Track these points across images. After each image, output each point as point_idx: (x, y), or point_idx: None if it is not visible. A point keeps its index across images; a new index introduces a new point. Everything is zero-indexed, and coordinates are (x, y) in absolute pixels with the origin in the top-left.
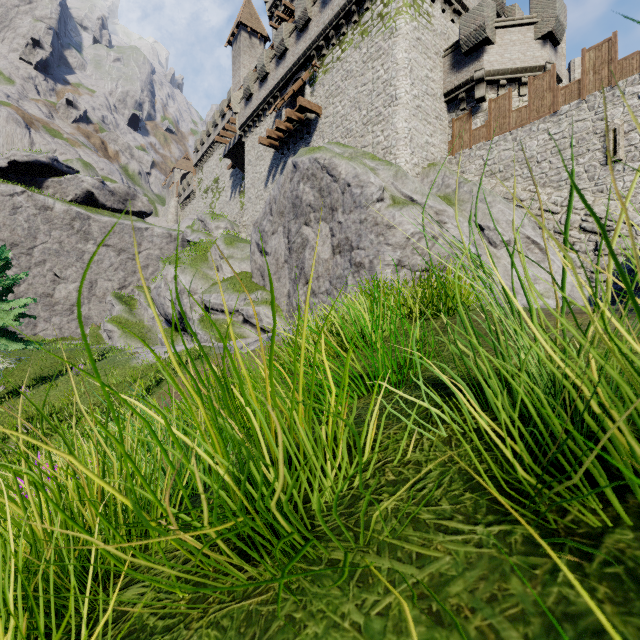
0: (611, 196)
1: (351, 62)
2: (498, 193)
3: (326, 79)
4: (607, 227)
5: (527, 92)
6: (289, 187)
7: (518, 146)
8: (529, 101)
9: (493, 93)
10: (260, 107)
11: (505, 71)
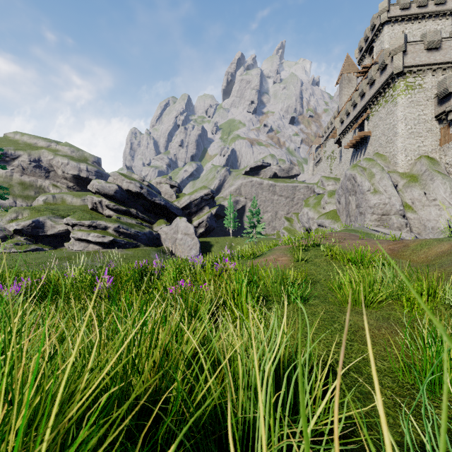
0: None
1: (381, 113)
2: None
3: (372, 119)
4: None
5: None
6: (344, 181)
7: None
8: None
9: None
10: (347, 127)
11: None
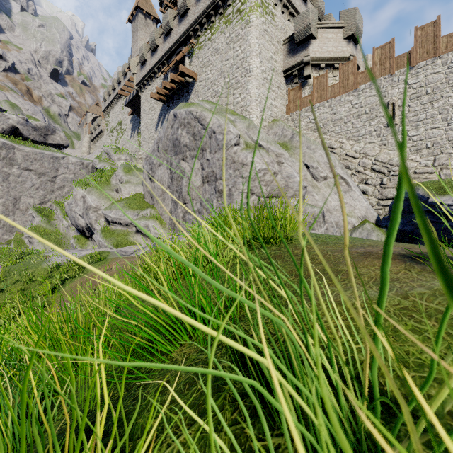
0: (391, 148)
1: (218, 42)
2: (319, 142)
3: (200, 53)
4: (388, 169)
5: (338, 74)
6: (171, 131)
7: (332, 111)
8: (339, 80)
9: (316, 73)
10: (152, 70)
11: (324, 58)
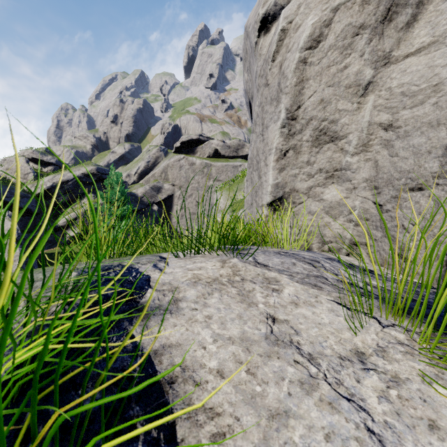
0: None
1: None
2: None
3: None
4: None
5: None
6: None
7: None
8: None
9: None
10: None
11: None
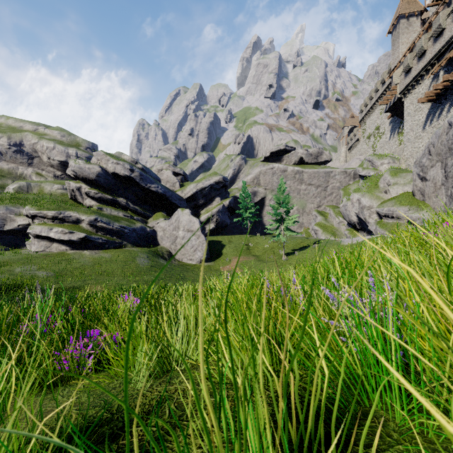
0: None
1: None
2: None
3: None
4: None
5: None
6: (445, 138)
7: None
8: None
9: None
10: (418, 75)
11: None
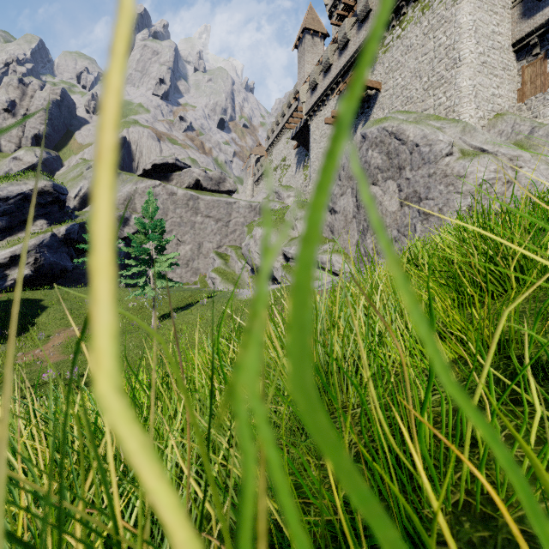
0: None
1: (411, 37)
2: None
3: (386, 58)
4: None
5: None
6: (358, 155)
7: None
8: None
9: None
10: (324, 94)
11: None
